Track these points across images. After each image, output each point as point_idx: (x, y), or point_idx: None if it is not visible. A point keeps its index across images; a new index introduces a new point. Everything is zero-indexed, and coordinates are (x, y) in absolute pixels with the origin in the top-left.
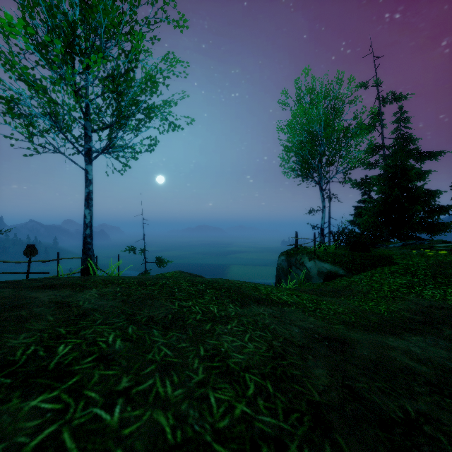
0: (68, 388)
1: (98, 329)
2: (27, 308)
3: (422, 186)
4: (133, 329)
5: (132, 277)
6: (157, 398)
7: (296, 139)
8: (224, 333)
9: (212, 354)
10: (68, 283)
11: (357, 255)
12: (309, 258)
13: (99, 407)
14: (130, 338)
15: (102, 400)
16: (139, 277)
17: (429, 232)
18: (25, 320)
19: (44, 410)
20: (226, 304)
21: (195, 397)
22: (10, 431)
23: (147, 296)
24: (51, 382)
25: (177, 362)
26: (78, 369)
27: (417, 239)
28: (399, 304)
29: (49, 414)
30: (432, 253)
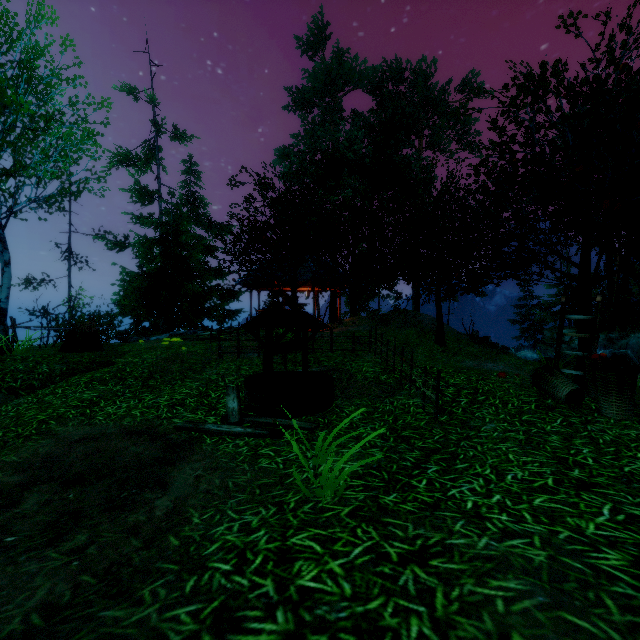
0: None
1: None
2: None
3: (197, 257)
4: None
5: None
6: None
7: None
8: None
9: None
10: None
11: (59, 356)
12: None
13: None
14: None
15: None
16: None
17: (218, 321)
18: None
19: None
20: None
21: None
22: None
23: None
24: None
25: None
26: None
27: (206, 330)
28: (20, 452)
29: None
30: (187, 343)
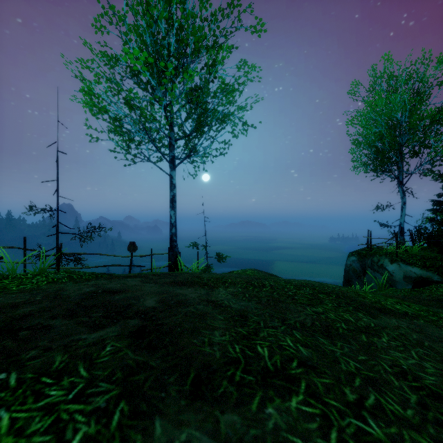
0: (306, 393)
1: (270, 332)
2: (190, 305)
3: None
4: (299, 335)
5: (232, 276)
6: (397, 417)
7: (371, 131)
8: (387, 348)
9: (399, 371)
10: (190, 280)
11: None
12: (391, 261)
13: (353, 418)
14: (307, 345)
15: (347, 410)
16: (235, 275)
17: None
18: (202, 317)
19: (309, 413)
20: (353, 312)
21: (432, 421)
22: (302, 430)
23: (274, 299)
24: (286, 384)
25: (375, 377)
26: (295, 374)
27: None
28: None
29: (318, 419)
30: None
